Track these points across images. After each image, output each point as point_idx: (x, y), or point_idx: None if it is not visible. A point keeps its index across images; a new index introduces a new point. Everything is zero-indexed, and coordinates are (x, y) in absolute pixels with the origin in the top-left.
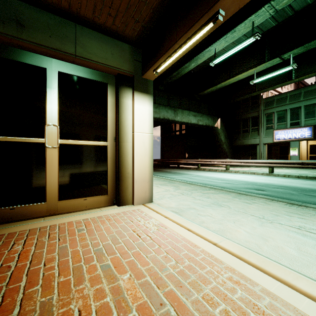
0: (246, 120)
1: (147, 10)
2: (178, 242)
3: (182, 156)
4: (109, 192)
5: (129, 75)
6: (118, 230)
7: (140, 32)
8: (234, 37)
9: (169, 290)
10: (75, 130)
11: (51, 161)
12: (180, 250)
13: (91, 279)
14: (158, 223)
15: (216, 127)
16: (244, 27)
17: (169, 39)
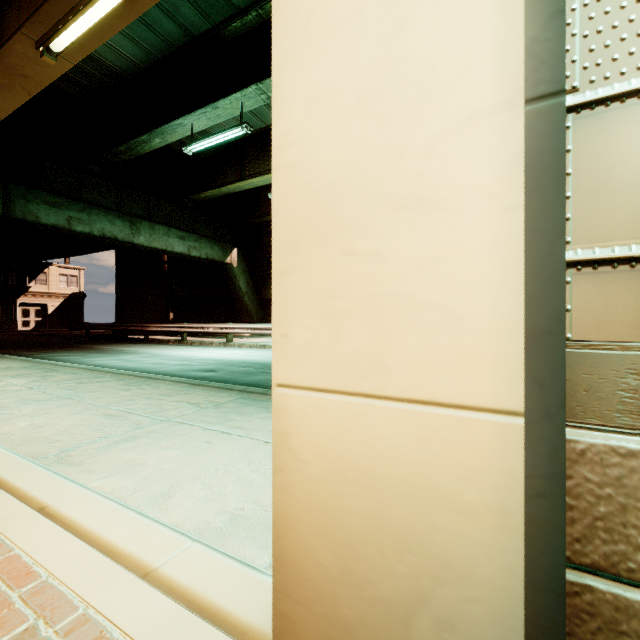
0: None
1: None
2: None
3: (164, 317)
4: None
5: None
6: None
7: None
8: (220, 116)
9: None
10: None
11: None
12: None
13: None
14: None
15: (230, 264)
16: (232, 107)
17: None
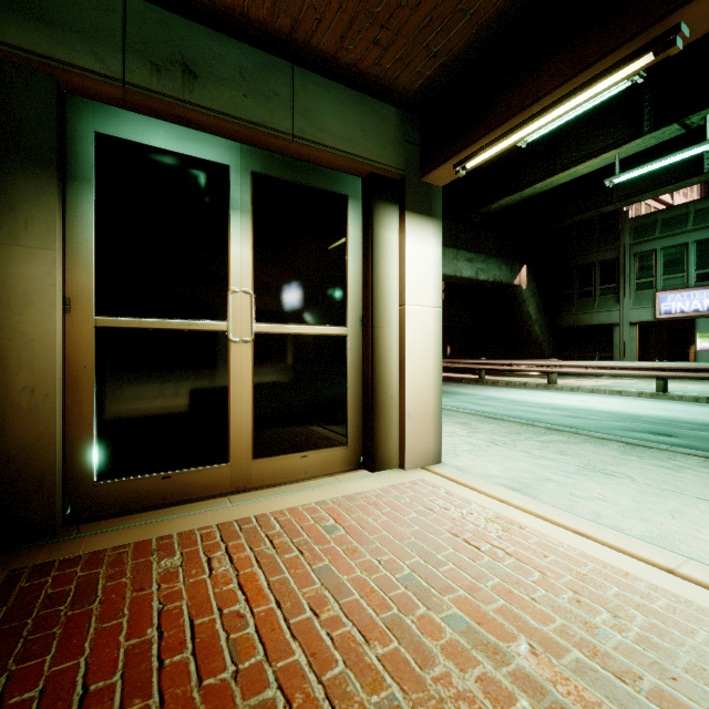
0: (588, 269)
1: (466, 28)
2: (580, 565)
3: None
4: (351, 439)
5: (393, 176)
6: (416, 530)
7: (432, 78)
8: None
9: (653, 687)
10: (285, 302)
11: (239, 371)
12: (600, 585)
13: (448, 653)
14: (495, 515)
15: (517, 286)
16: None
17: (512, 93)
